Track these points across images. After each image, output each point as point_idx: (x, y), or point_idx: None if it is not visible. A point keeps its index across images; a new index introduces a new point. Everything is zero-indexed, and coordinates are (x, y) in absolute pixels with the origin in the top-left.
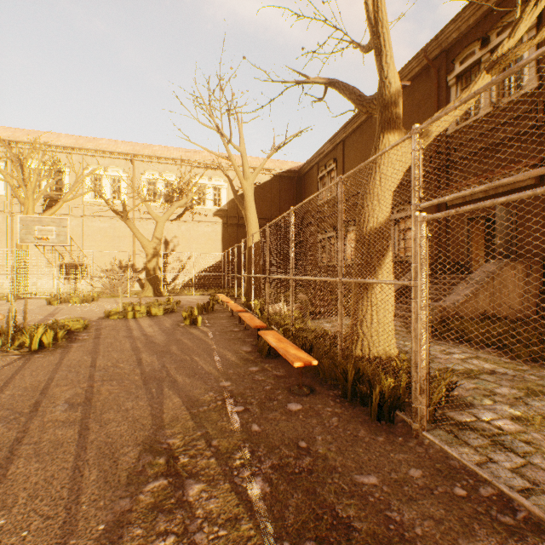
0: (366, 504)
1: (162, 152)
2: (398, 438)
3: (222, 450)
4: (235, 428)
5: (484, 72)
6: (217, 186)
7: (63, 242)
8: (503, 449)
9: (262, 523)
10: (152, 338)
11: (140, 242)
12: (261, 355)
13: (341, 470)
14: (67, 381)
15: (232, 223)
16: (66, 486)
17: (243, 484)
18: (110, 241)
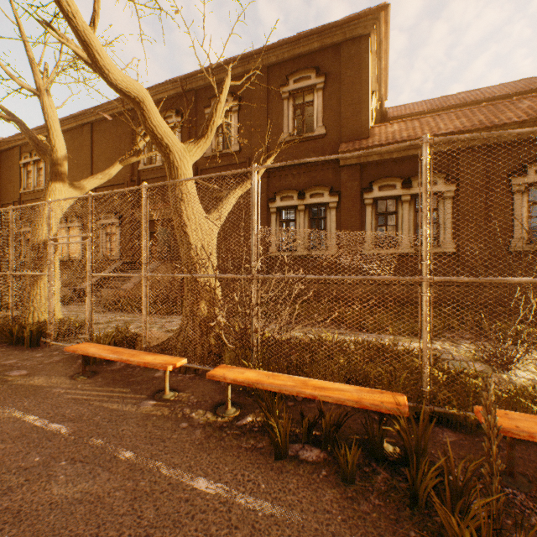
0: (5, 366)
1: None
2: (39, 349)
3: None
4: None
5: (119, 163)
6: None
7: None
8: None
9: None
10: None
11: None
12: None
13: None
14: None
15: None
16: None
17: None
18: None
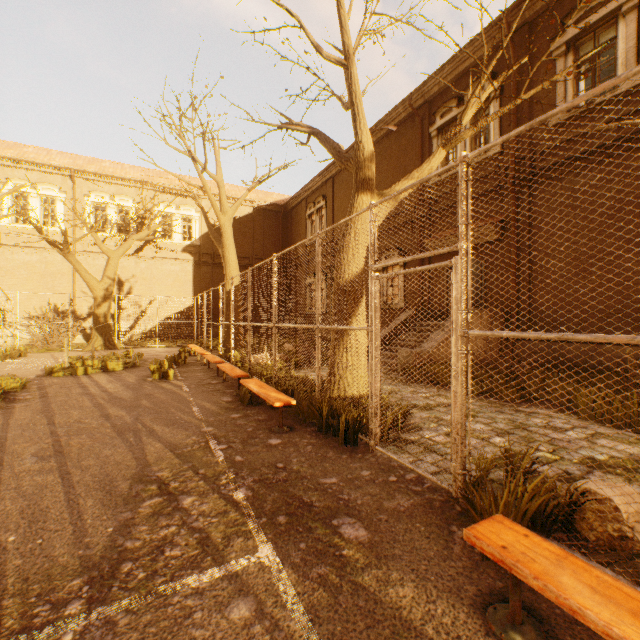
0: (326, 493)
1: (114, 170)
2: (358, 454)
3: (209, 475)
4: (220, 460)
5: (441, 147)
6: (187, 217)
7: None
8: (431, 453)
9: (246, 511)
10: (115, 394)
11: (87, 282)
12: (243, 404)
13: (310, 477)
14: (25, 438)
15: (205, 261)
16: (66, 511)
17: (229, 493)
18: (40, 279)
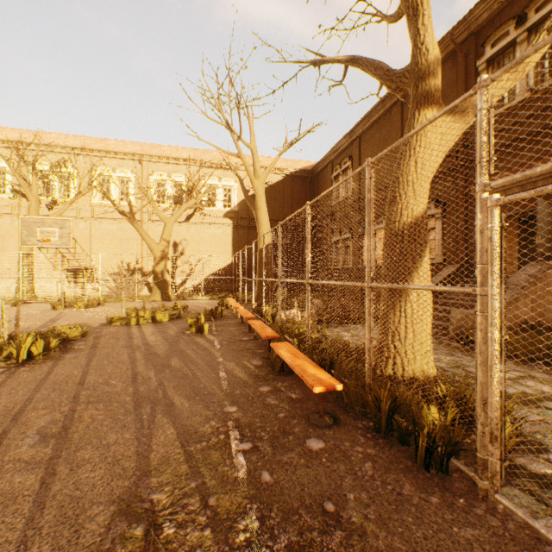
0: None
1: (171, 152)
2: (458, 499)
3: (221, 514)
4: (240, 477)
5: (544, 33)
6: (227, 187)
7: (66, 244)
8: None
9: None
10: (152, 348)
11: (148, 244)
12: (273, 371)
13: None
14: (47, 402)
15: (242, 225)
16: None
17: None
18: (118, 244)
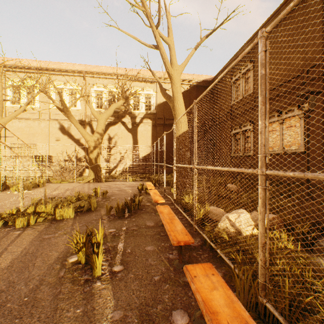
0: None
1: (106, 70)
2: None
3: None
4: None
5: None
6: (148, 95)
7: None
8: None
9: None
10: None
11: (83, 136)
12: None
13: None
14: None
15: (159, 123)
16: None
17: None
18: (68, 138)
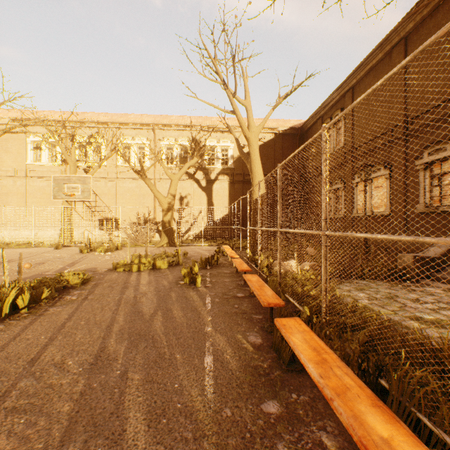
0: None
1: (177, 121)
2: None
3: None
4: None
5: None
6: (224, 147)
7: (87, 197)
8: None
9: None
10: (139, 304)
11: (157, 198)
12: (279, 360)
13: None
14: None
15: (237, 180)
16: None
17: None
18: (136, 199)
